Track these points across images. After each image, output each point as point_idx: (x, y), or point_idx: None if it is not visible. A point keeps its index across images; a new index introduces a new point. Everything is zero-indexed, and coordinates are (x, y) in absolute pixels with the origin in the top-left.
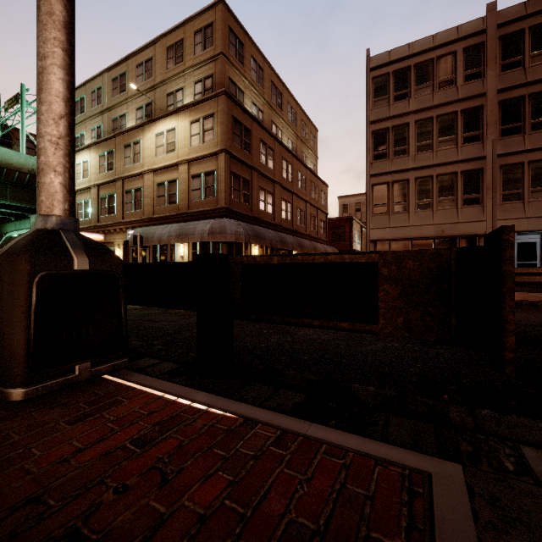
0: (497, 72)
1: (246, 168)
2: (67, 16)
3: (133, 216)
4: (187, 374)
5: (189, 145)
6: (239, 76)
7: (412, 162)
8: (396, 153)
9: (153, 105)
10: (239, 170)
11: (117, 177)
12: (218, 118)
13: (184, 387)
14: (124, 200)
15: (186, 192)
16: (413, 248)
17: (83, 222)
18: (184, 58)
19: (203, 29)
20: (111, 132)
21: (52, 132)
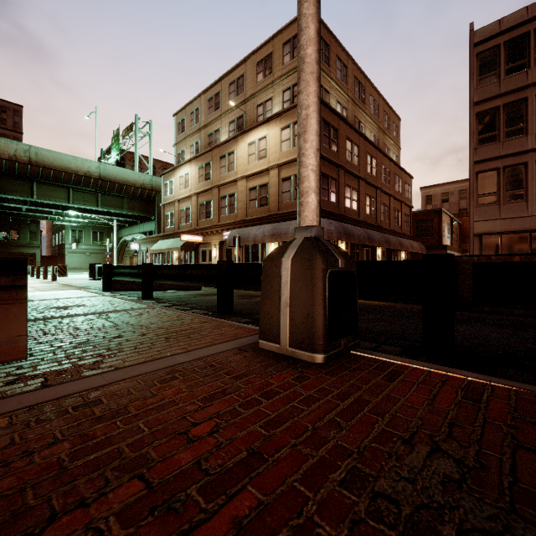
0: None
1: (333, 166)
2: (319, 72)
3: (227, 219)
4: (422, 356)
5: (279, 150)
6: (325, 78)
7: (531, 142)
8: (509, 134)
9: (244, 117)
10: (327, 170)
11: (213, 185)
12: None
13: (437, 365)
14: (219, 205)
15: (277, 195)
16: (533, 242)
17: (185, 226)
18: (273, 70)
19: (291, 39)
20: (207, 146)
21: (313, 163)
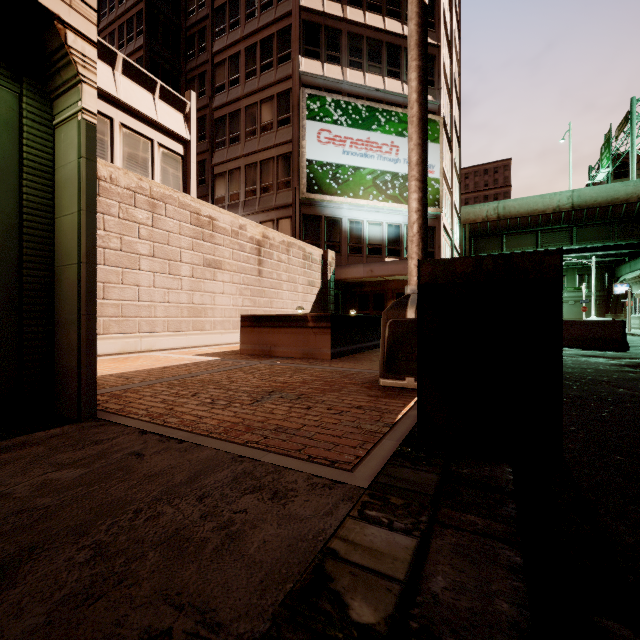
0: None
1: None
2: (417, 157)
3: None
4: None
5: None
6: None
7: None
8: None
9: None
10: None
11: None
12: None
13: None
14: None
15: None
16: None
17: None
18: None
19: None
20: None
21: (410, 235)
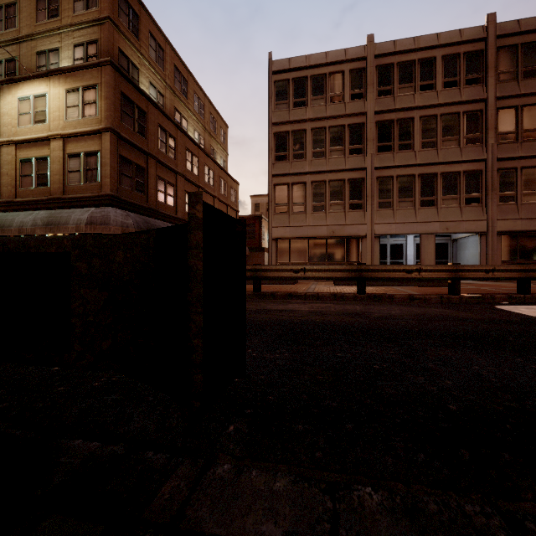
0: (375, 96)
1: (141, 153)
2: None
3: None
4: None
5: (64, 117)
6: (132, 50)
7: (308, 166)
8: (295, 157)
9: (17, 62)
10: (130, 155)
11: None
12: (101, 91)
13: None
14: None
15: (61, 173)
16: (310, 247)
17: None
18: (60, 13)
19: None
20: None
21: None
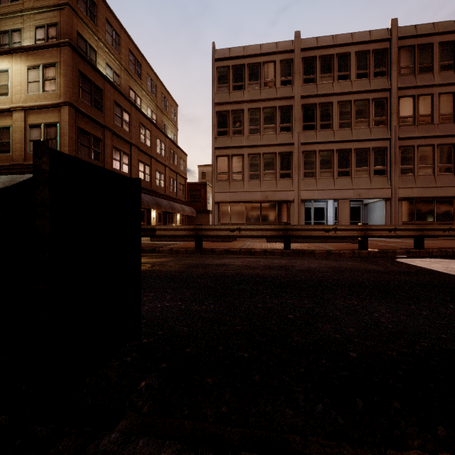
0: (301, 83)
1: (98, 126)
2: None
3: None
4: None
5: (26, 91)
6: (90, 34)
7: (245, 141)
8: (235, 132)
9: None
10: (88, 127)
11: None
12: (60, 69)
13: None
14: None
15: (22, 142)
16: (247, 209)
17: None
18: None
19: None
20: None
21: None
